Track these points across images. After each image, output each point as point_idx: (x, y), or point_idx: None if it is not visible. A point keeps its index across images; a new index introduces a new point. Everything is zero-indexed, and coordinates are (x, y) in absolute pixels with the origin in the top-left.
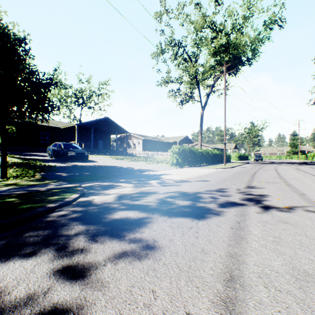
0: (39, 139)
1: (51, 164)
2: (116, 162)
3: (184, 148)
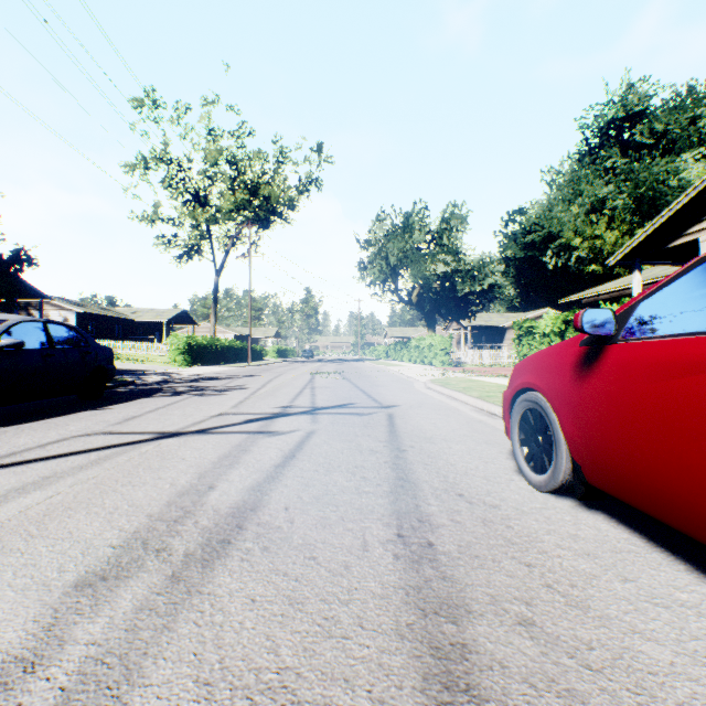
0: None
1: None
2: None
3: (193, 340)
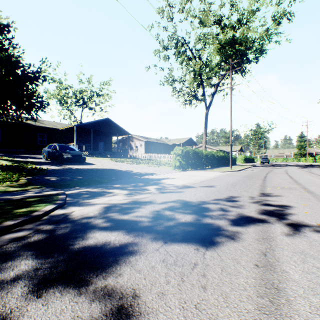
0: (37, 141)
1: (43, 166)
2: (116, 164)
3: (188, 150)
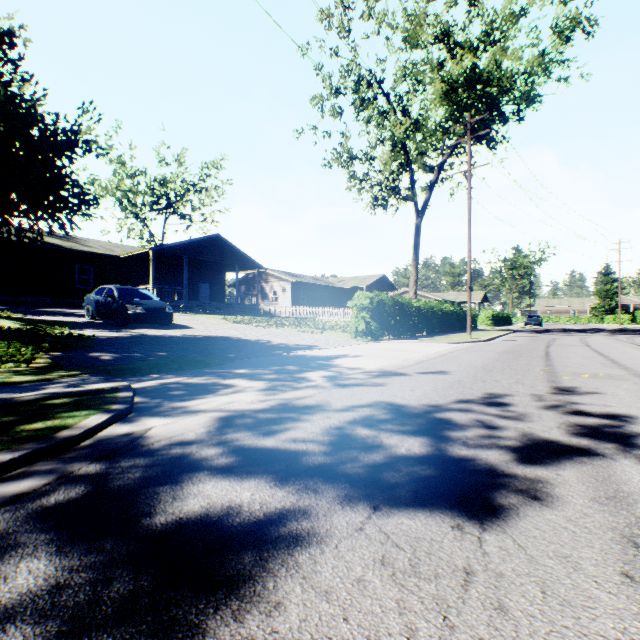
0: (73, 281)
1: (87, 332)
2: (235, 328)
3: (383, 298)
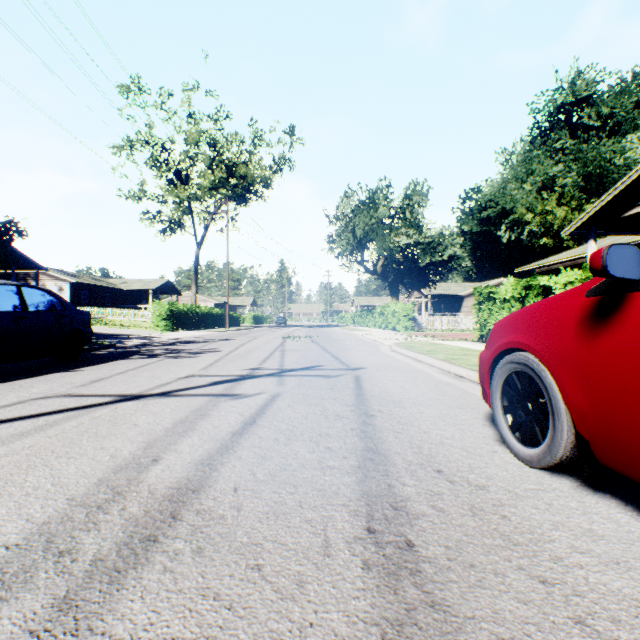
0: None
1: None
2: None
3: (175, 306)
